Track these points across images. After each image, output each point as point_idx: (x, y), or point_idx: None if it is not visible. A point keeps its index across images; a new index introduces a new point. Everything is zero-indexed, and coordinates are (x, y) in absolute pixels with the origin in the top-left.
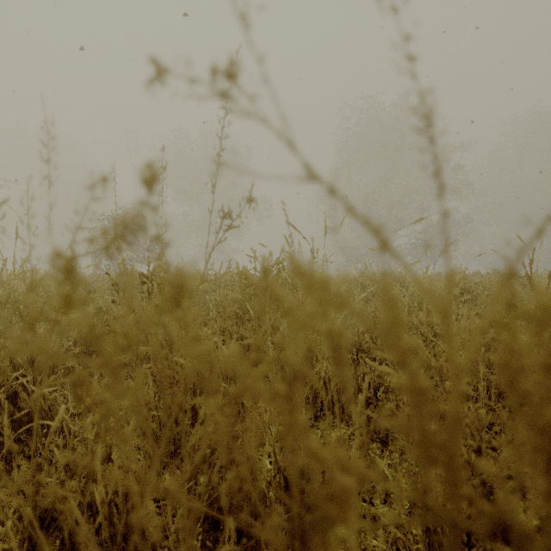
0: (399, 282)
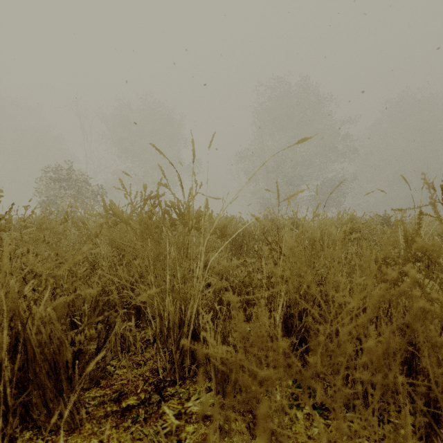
0: (298, 224)
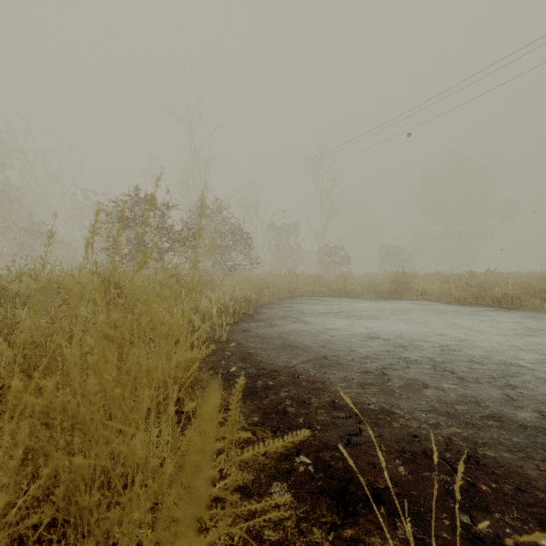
0: None
